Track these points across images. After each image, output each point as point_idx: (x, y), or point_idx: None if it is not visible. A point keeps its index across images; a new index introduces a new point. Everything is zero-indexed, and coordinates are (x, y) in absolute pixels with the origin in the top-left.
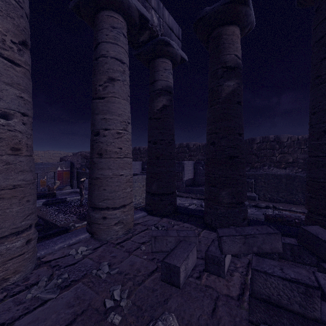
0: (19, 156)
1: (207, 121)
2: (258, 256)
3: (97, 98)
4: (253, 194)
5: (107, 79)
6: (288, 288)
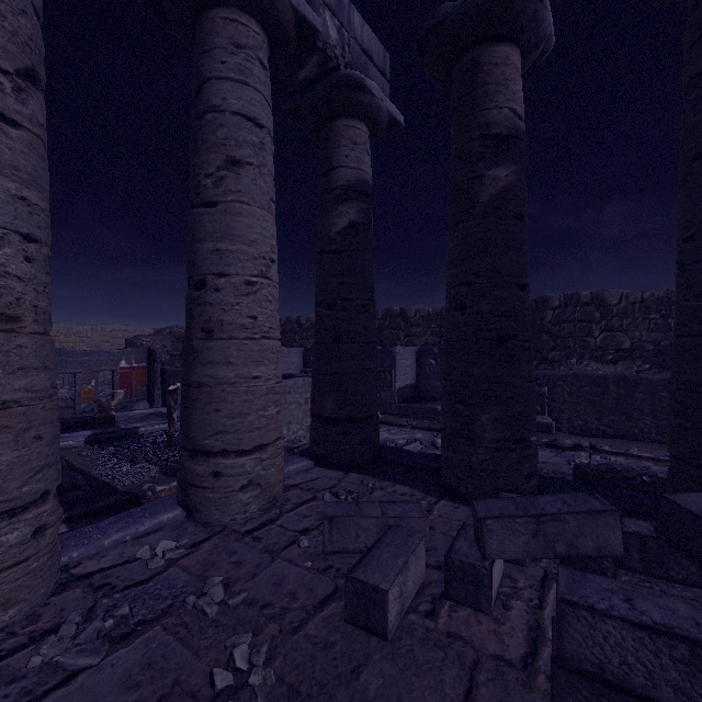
0: (16, 333)
1: (448, 257)
2: (571, 569)
3: (200, 203)
4: (547, 420)
5: (223, 161)
6: (648, 647)
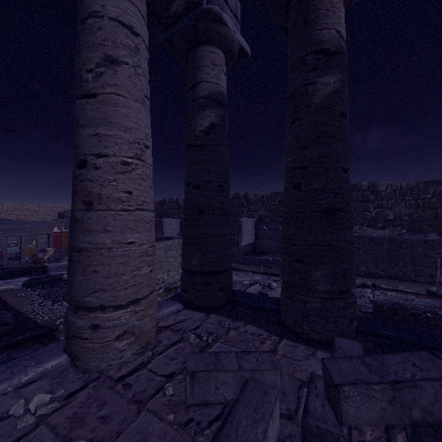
0: None
1: (286, 148)
2: None
3: (82, 95)
4: None
5: (102, 59)
6: None
